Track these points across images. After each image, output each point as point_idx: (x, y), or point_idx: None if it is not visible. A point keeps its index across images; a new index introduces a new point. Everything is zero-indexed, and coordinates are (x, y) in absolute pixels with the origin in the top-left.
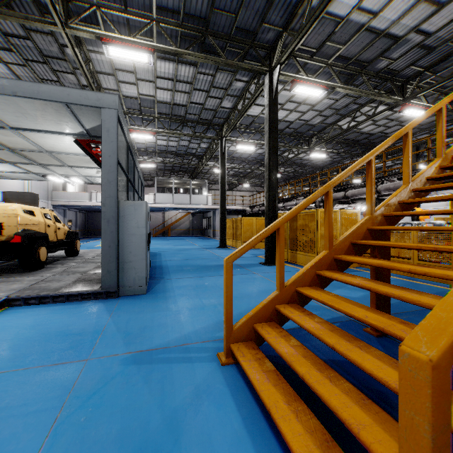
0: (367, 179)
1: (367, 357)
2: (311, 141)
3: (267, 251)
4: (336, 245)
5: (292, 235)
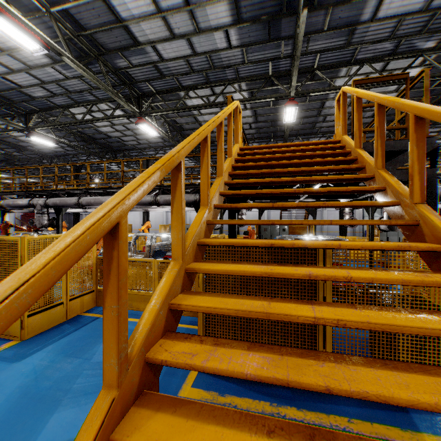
0: (108, 278)
1: None
2: (30, 119)
3: None
4: None
5: None
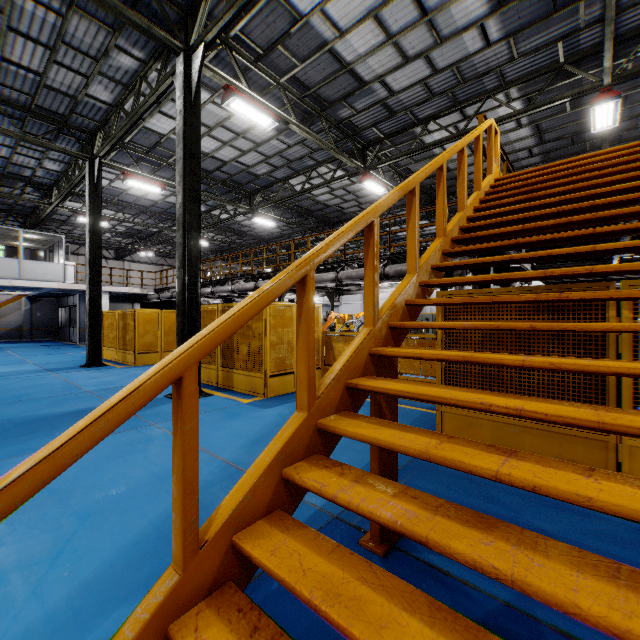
0: (367, 257)
1: None
2: (253, 200)
3: None
4: (321, 397)
5: (226, 342)
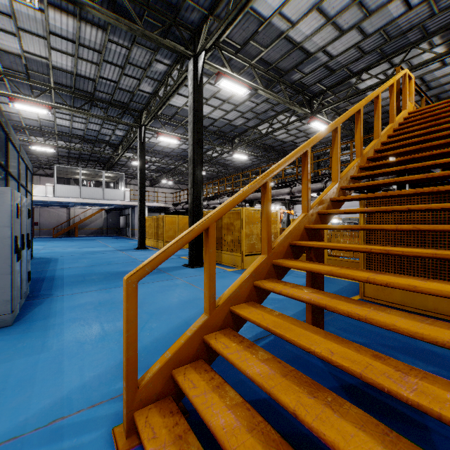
0: (303, 172)
1: (349, 430)
2: (233, 142)
3: (192, 252)
4: (275, 248)
5: (217, 234)
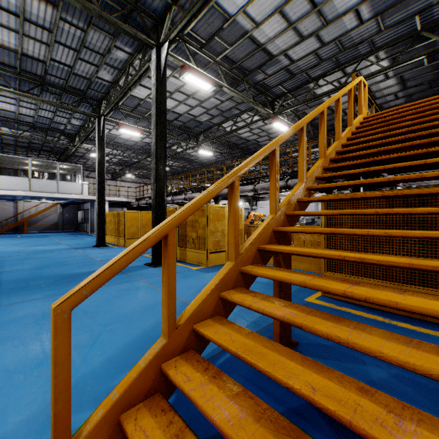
0: (271, 171)
1: None
2: (198, 138)
3: (154, 250)
4: (243, 254)
5: (182, 231)
